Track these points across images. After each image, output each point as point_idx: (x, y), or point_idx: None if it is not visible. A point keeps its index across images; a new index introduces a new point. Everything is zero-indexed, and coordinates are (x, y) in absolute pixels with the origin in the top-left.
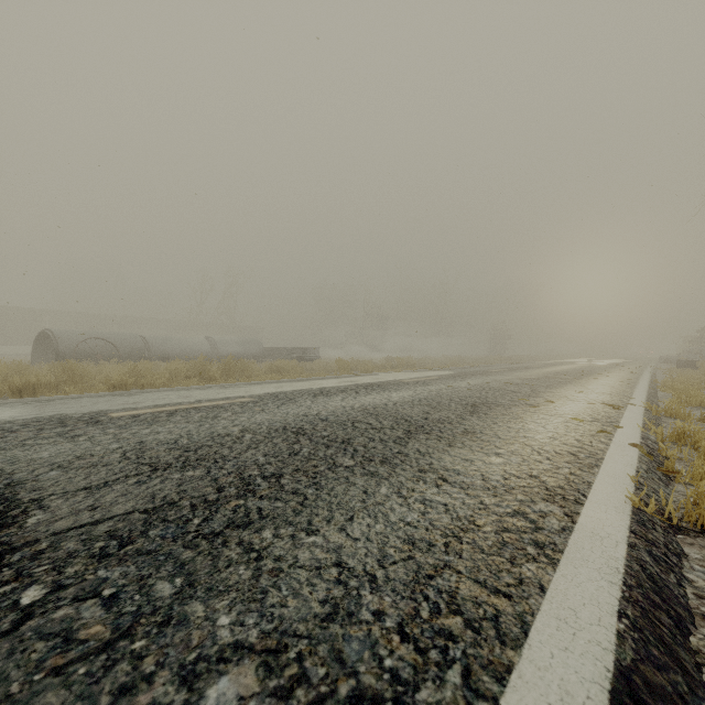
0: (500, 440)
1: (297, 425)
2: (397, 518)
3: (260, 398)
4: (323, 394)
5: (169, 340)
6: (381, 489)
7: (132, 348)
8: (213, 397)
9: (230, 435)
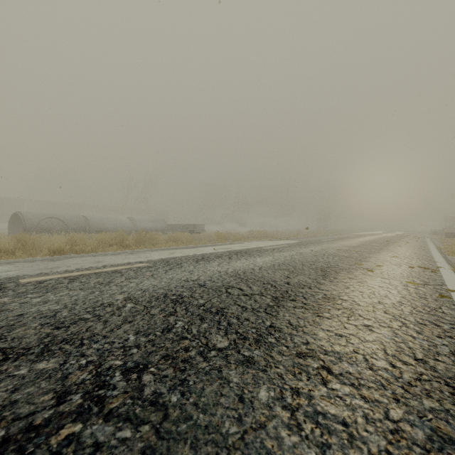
0: (360, 307)
1: (178, 292)
2: None
3: (154, 263)
4: (204, 260)
5: (103, 219)
6: (260, 392)
7: (77, 224)
8: (118, 262)
9: (112, 305)
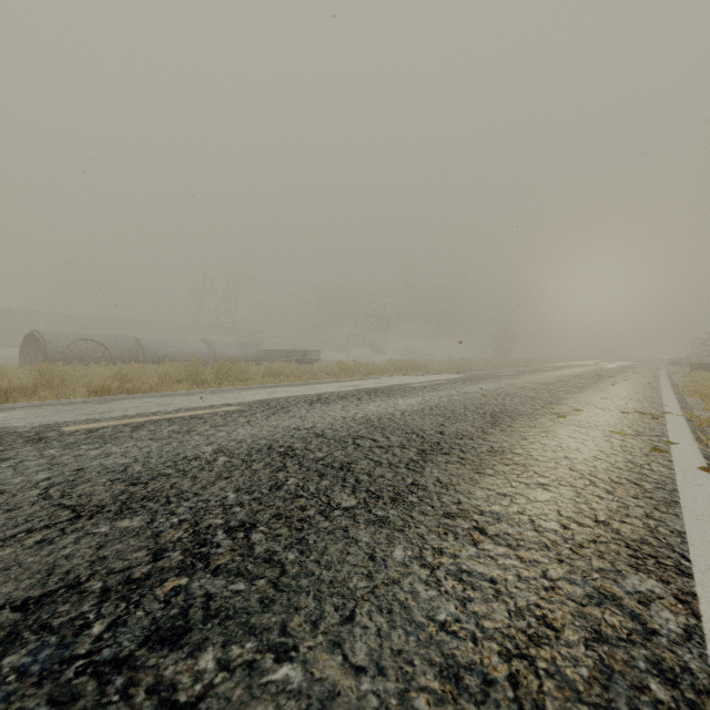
0: (538, 462)
1: (286, 443)
2: (423, 613)
3: (249, 406)
4: (321, 402)
5: (164, 342)
6: (395, 551)
7: (125, 350)
8: (195, 404)
9: (199, 458)
